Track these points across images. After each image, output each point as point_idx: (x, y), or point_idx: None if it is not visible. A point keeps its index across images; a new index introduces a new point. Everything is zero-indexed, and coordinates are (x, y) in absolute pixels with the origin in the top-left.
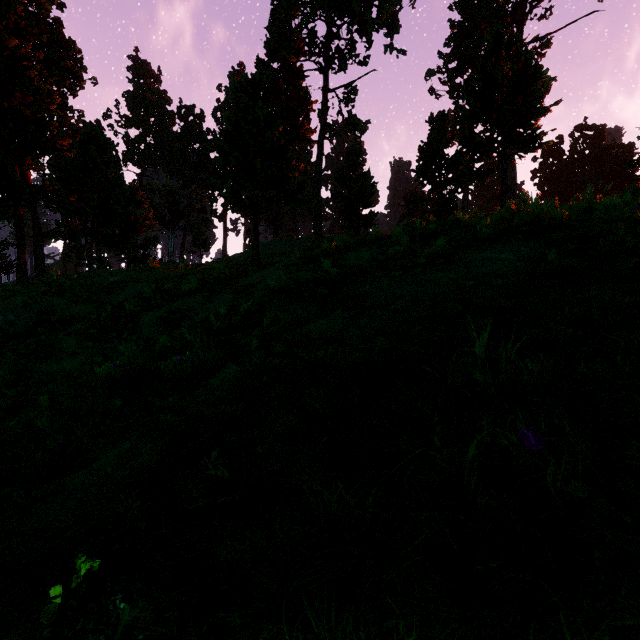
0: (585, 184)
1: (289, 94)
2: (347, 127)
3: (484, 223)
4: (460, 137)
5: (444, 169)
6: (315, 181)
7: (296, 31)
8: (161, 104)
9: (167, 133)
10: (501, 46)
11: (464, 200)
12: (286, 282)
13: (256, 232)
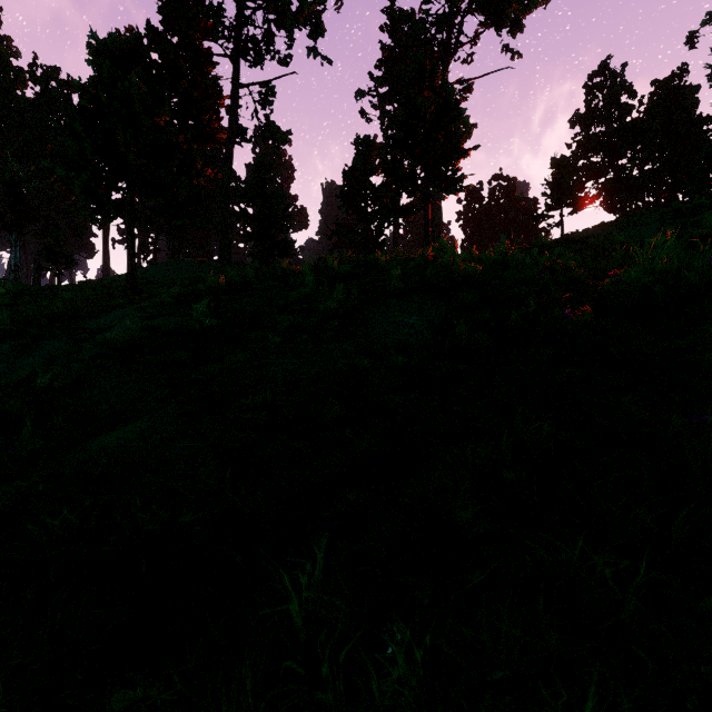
0: (501, 231)
1: (192, 80)
2: (264, 134)
3: (394, 274)
4: (382, 166)
5: (370, 200)
6: (222, 193)
7: (203, 4)
8: (1, 54)
9: (12, 97)
10: (424, 75)
11: (395, 235)
12: (134, 335)
13: (132, 251)
